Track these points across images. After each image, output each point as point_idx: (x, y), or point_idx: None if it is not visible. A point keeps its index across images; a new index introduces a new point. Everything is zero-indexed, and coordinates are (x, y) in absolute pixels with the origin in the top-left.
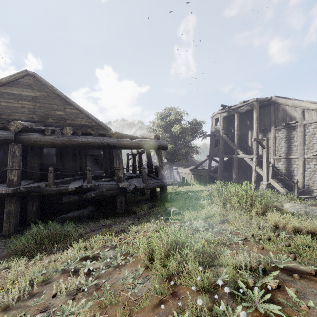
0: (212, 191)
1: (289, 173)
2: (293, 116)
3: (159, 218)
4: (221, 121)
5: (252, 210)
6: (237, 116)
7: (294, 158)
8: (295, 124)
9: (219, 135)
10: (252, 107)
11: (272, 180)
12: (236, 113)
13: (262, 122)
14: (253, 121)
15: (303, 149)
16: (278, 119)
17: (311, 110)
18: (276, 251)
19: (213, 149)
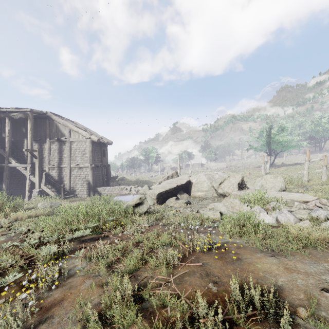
0: None
1: (60, 179)
2: (64, 133)
3: None
4: None
5: (1, 214)
6: (10, 121)
7: (64, 167)
8: (65, 139)
9: None
10: (26, 116)
11: (45, 186)
12: (7, 117)
13: (38, 132)
14: (28, 131)
15: (70, 160)
16: (53, 133)
17: (75, 132)
18: (1, 231)
19: None
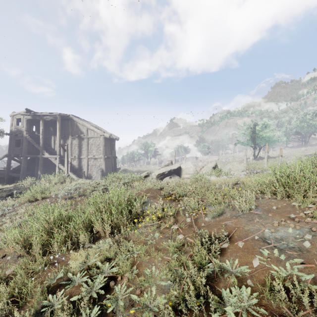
0: (32, 182)
1: (80, 168)
2: (82, 131)
3: (2, 200)
4: (24, 122)
5: (66, 182)
6: (43, 122)
7: (83, 158)
8: (84, 136)
9: (22, 135)
10: (56, 119)
11: (70, 172)
12: (41, 119)
13: (63, 130)
14: (57, 130)
15: (88, 153)
16: (74, 131)
17: (91, 130)
18: None
19: (14, 148)
